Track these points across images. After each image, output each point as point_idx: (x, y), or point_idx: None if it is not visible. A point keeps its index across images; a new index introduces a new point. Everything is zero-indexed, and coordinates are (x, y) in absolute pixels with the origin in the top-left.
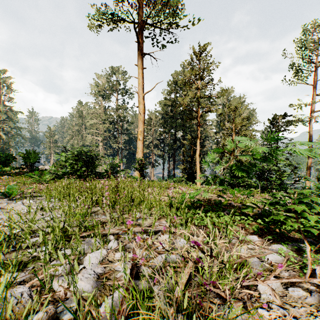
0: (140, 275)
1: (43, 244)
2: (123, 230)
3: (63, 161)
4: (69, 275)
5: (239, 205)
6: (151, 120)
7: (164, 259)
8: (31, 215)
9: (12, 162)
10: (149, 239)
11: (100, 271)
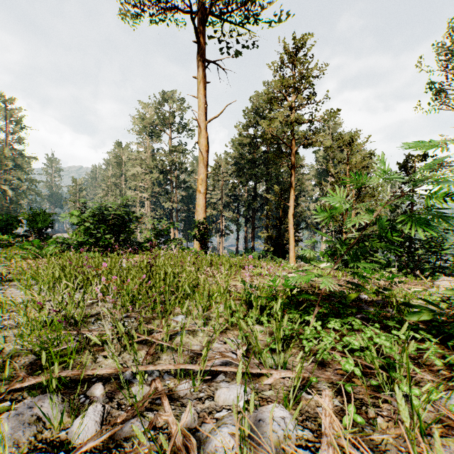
0: None
1: None
2: (130, 370)
3: (75, 223)
4: None
5: (378, 300)
6: (219, 167)
7: None
8: None
9: (16, 228)
10: (185, 416)
11: None
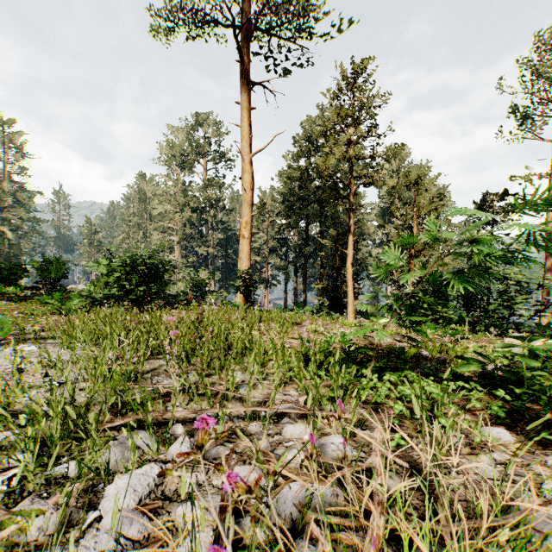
0: (241, 547)
1: (18, 450)
2: (206, 412)
3: (103, 273)
4: (51, 549)
5: (440, 357)
6: (264, 205)
7: (304, 505)
8: (24, 377)
9: (21, 278)
10: (263, 438)
11: (135, 535)
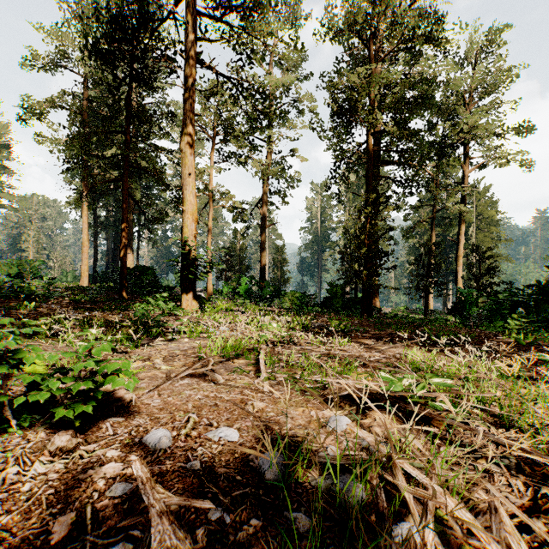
0: None
1: None
2: None
3: None
4: None
5: None
6: None
7: None
8: None
9: None
10: None
11: None
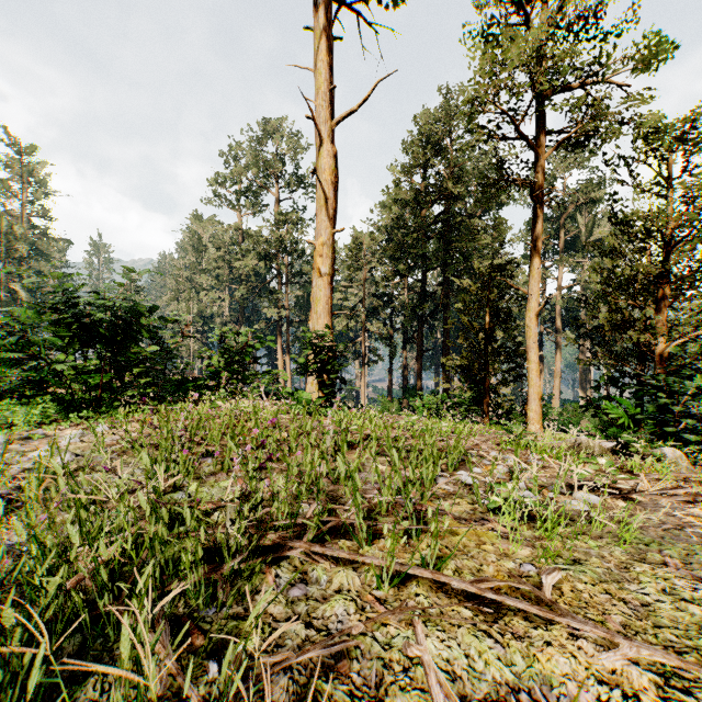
0: None
1: None
2: None
3: None
4: None
5: None
6: (359, 245)
7: None
8: None
9: None
10: None
11: None
